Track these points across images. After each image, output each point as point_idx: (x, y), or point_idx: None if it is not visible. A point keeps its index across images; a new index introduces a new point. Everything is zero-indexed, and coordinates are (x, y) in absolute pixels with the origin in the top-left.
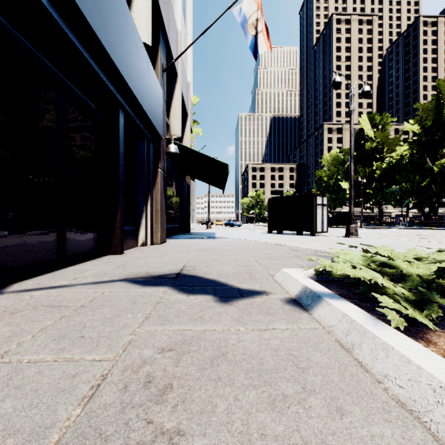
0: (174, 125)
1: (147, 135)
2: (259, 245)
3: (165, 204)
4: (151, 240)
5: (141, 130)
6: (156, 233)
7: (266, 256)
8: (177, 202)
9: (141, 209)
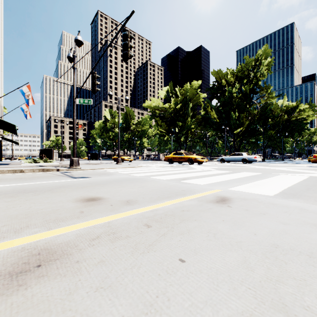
0: None
1: None
2: None
3: None
4: None
5: None
6: None
7: None
8: None
9: None
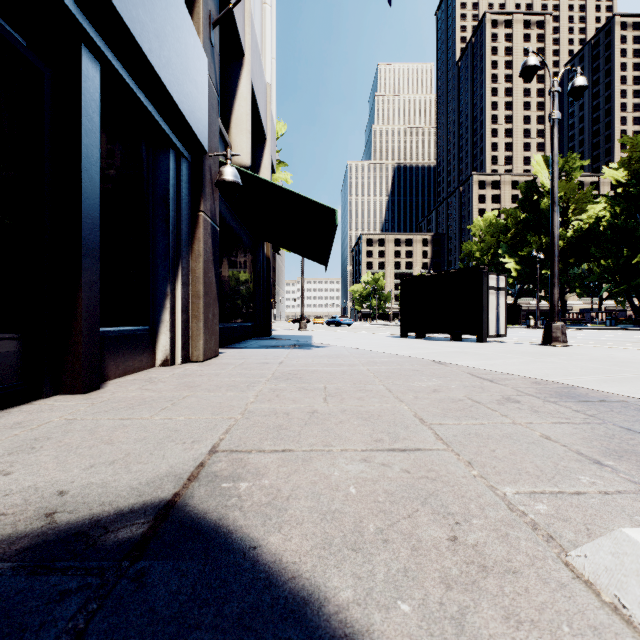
0: (239, 144)
1: (172, 140)
2: (399, 363)
3: (216, 284)
4: (185, 354)
5: (155, 123)
6: (194, 340)
7: (437, 401)
8: (249, 286)
9: (162, 292)
